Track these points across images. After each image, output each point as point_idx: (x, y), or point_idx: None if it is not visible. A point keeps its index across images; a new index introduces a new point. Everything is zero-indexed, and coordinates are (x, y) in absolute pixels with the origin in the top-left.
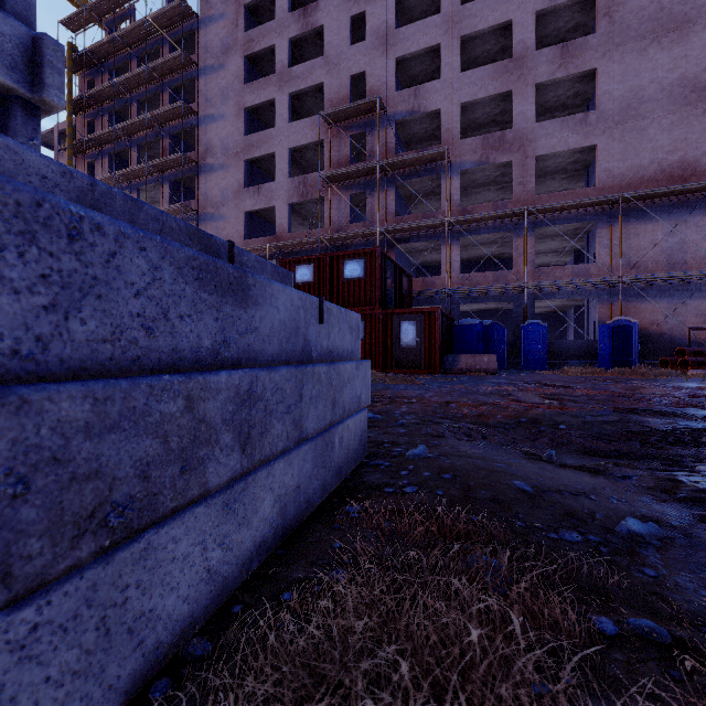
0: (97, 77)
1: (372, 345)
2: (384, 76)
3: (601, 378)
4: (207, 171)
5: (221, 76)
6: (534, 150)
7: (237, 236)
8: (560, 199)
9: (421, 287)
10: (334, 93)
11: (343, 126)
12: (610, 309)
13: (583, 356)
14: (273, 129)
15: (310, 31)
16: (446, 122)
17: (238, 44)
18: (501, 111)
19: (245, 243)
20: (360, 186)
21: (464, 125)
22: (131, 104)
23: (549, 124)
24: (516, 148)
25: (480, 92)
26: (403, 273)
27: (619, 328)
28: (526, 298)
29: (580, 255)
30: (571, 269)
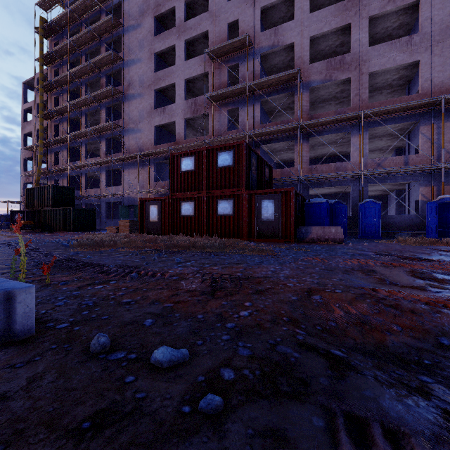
0: (60, 40)
1: (239, 219)
2: (252, 21)
3: (444, 249)
4: (130, 99)
5: (138, 32)
6: (368, 68)
7: (149, 143)
8: (389, 104)
9: (280, 176)
10: (216, 37)
11: (222, 60)
12: (432, 190)
13: (408, 228)
14: (173, 66)
15: None
16: (298, 52)
17: (150, 9)
18: (340, 43)
19: (155, 148)
20: (234, 104)
21: (312, 56)
22: (81, 56)
23: (380, 46)
24: (353, 67)
25: (325, 26)
26: (265, 164)
27: (442, 205)
28: (363, 182)
29: (400, 151)
30: (399, 159)
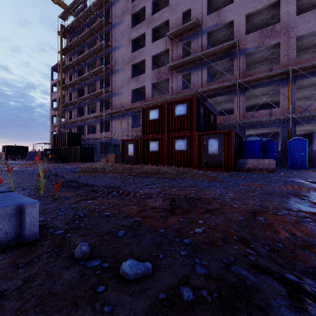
0: (72, 38)
1: (191, 153)
2: (200, 9)
3: None
4: (115, 72)
5: (121, 27)
6: (295, 33)
7: (128, 102)
8: (315, 60)
9: (222, 121)
10: (174, 23)
11: (178, 39)
12: None
13: None
14: (144, 47)
15: None
16: (236, 27)
17: (129, 9)
18: (271, 17)
19: (131, 105)
20: (187, 70)
21: (247, 29)
22: (85, 47)
23: (306, 14)
24: (283, 34)
25: (258, 5)
26: (210, 112)
27: None
28: (291, 123)
29: None
30: None
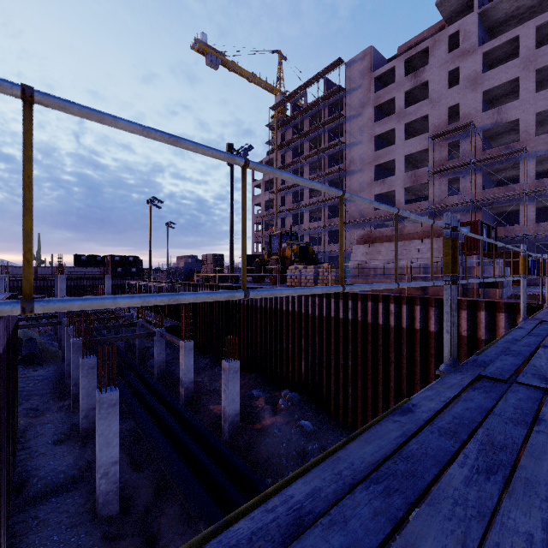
0: (286, 131)
1: None
2: (473, 104)
3: None
4: (351, 174)
5: (359, 120)
6: None
7: (370, 209)
8: None
9: (503, 233)
10: (436, 119)
11: (442, 138)
12: None
13: None
14: (393, 146)
15: (418, 85)
16: (523, 127)
17: (370, 101)
18: None
19: (375, 212)
20: (455, 174)
21: (539, 119)
22: (305, 142)
23: None
24: None
25: None
26: (491, 228)
27: None
28: None
29: None
30: None
